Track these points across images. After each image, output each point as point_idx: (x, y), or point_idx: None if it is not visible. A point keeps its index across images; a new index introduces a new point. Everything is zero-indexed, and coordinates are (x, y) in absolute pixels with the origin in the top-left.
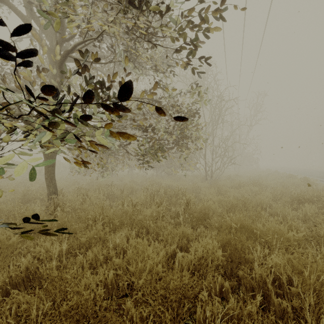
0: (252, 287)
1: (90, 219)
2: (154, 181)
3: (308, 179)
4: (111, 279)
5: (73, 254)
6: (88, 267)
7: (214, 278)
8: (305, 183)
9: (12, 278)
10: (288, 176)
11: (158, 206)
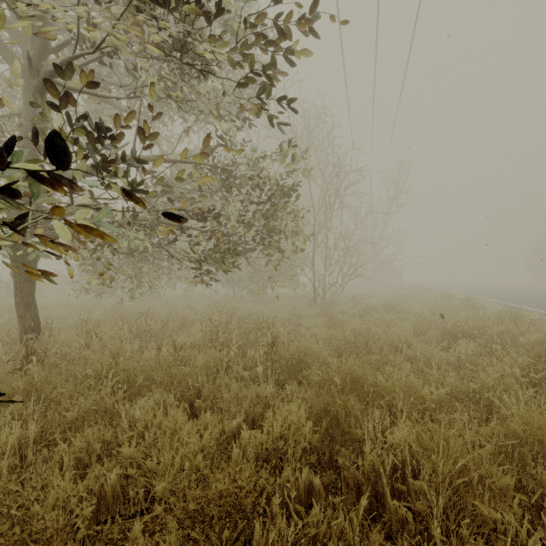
0: (358, 483)
1: (91, 376)
2: (226, 307)
3: (472, 301)
4: (113, 485)
5: (50, 442)
6: (74, 465)
7: (296, 471)
8: (467, 306)
9: None
10: (444, 296)
11: (220, 349)
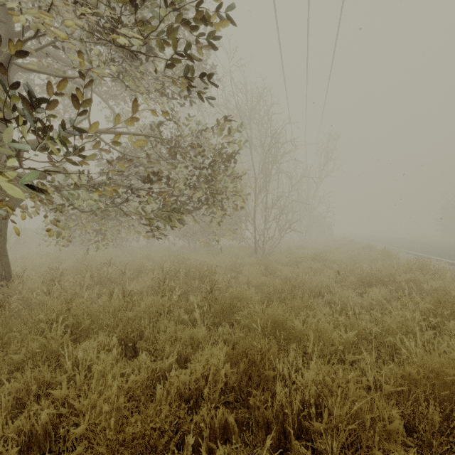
0: (268, 421)
1: (43, 321)
2: (178, 257)
3: (388, 252)
4: (44, 424)
5: None
6: (14, 405)
7: (211, 411)
8: (384, 256)
9: None
10: (365, 248)
11: (163, 295)
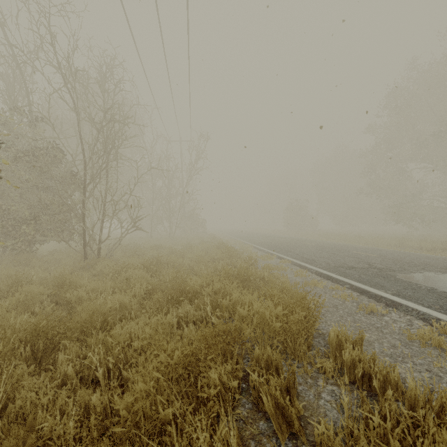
0: None
1: None
2: None
3: (230, 250)
4: None
5: None
6: None
7: None
8: (226, 255)
9: None
10: (218, 245)
11: None
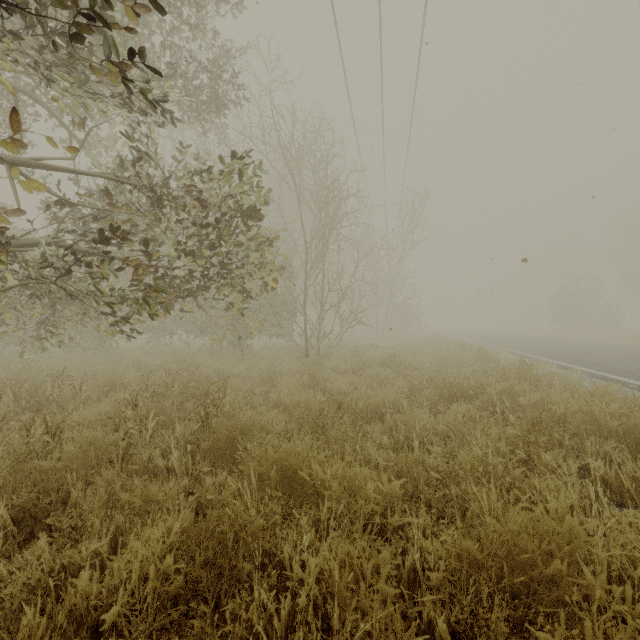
0: None
1: None
2: (183, 364)
3: (484, 352)
4: None
5: None
6: None
7: None
8: (479, 358)
9: None
10: (458, 347)
11: (116, 429)
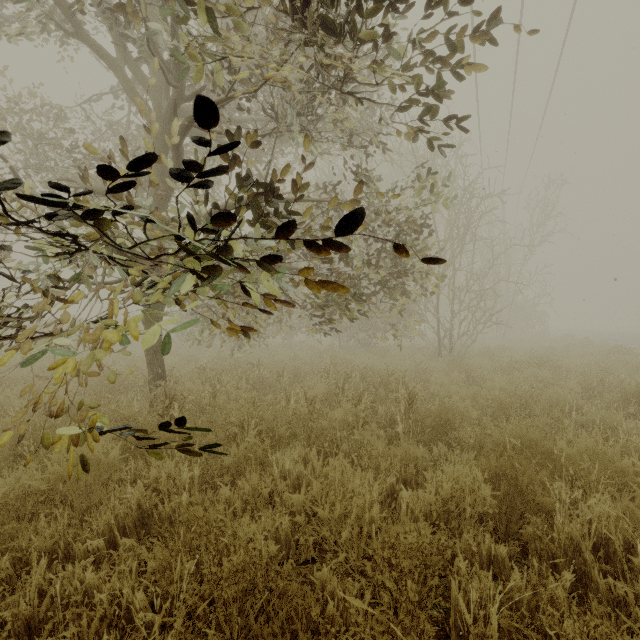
0: (553, 557)
1: (234, 424)
2: (338, 358)
3: None
4: (286, 529)
5: (209, 485)
6: (242, 508)
7: (478, 536)
8: None
9: (118, 519)
10: (614, 350)
11: (356, 403)
